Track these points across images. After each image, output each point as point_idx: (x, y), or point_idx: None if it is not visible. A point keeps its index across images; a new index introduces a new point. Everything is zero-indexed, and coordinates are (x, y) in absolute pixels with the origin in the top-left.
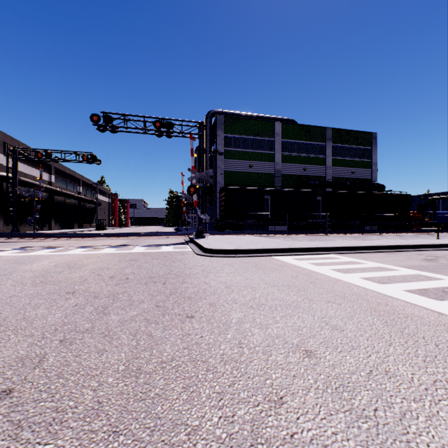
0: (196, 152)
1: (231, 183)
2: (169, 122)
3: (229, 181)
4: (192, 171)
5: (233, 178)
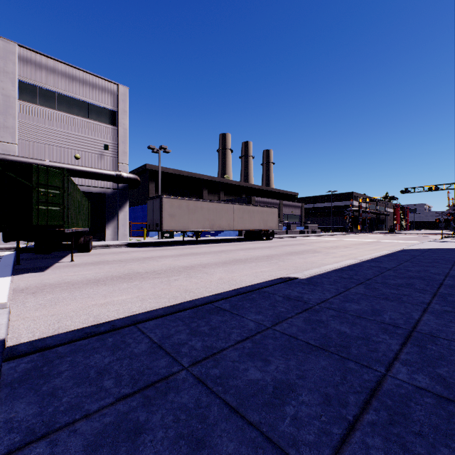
0: None
1: None
2: (435, 187)
3: None
4: (448, 206)
5: None
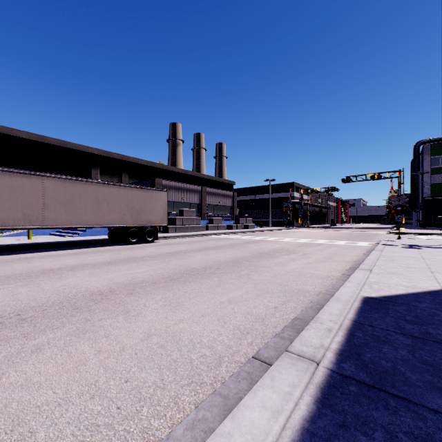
0: (411, 164)
1: (438, 192)
2: (378, 175)
3: (435, 191)
4: (391, 197)
5: (440, 188)
